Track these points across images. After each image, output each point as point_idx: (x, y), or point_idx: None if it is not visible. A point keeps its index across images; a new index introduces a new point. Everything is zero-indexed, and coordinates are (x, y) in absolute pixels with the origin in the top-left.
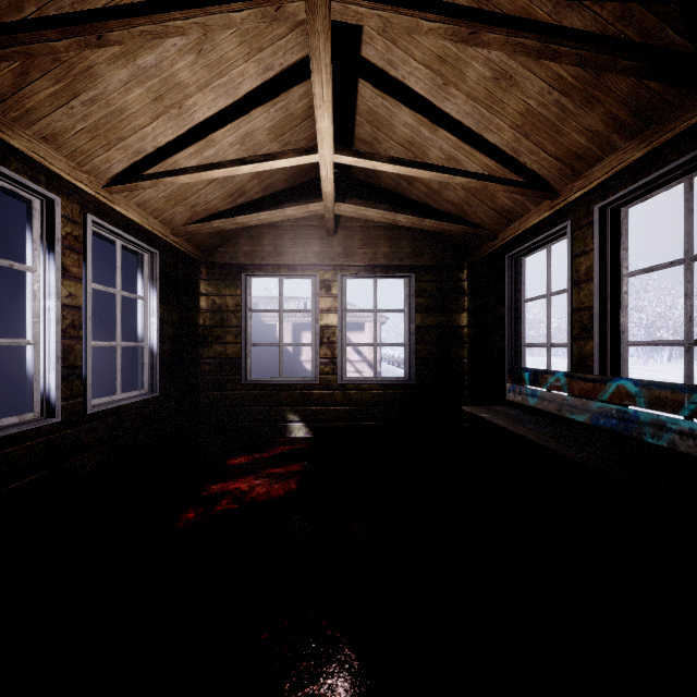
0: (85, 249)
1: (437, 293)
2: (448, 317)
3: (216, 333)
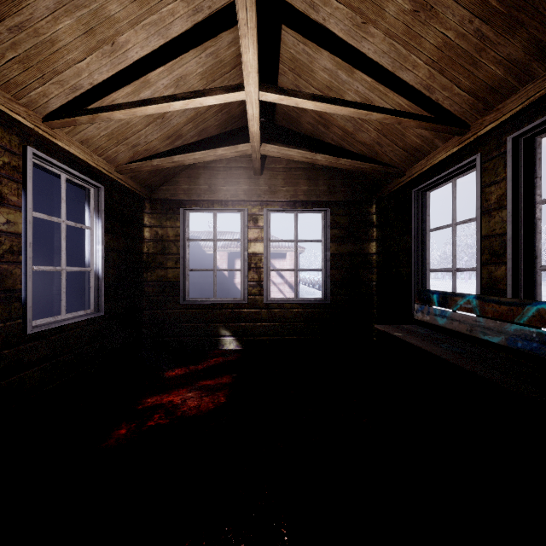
0: (25, 179)
1: (349, 225)
2: (359, 246)
3: (158, 260)
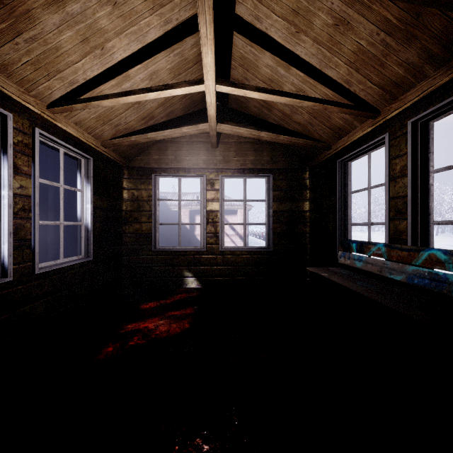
0: (33, 154)
1: (287, 188)
2: (295, 204)
3: (134, 216)
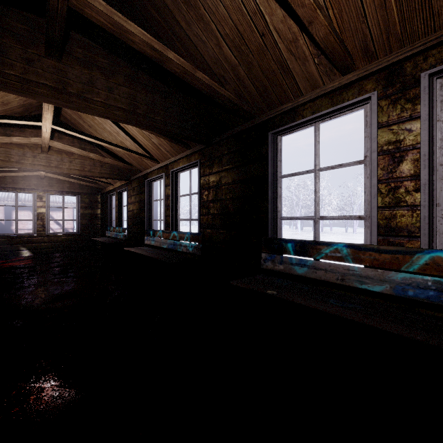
0: None
1: (89, 202)
2: (93, 211)
3: None
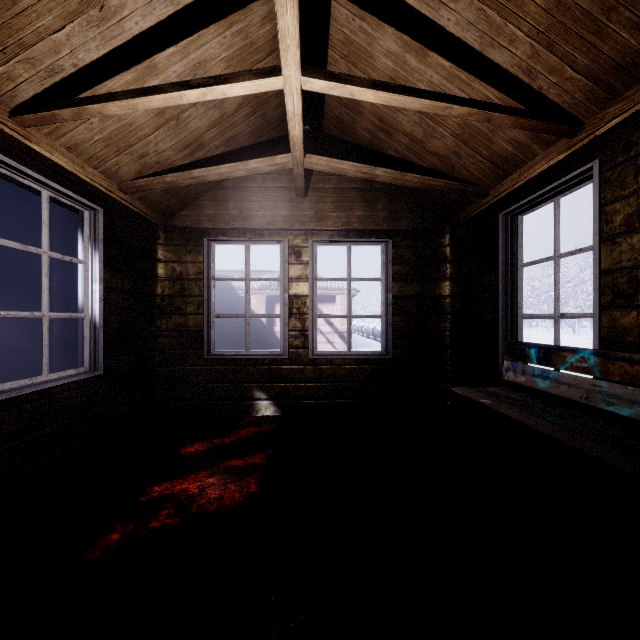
0: None
1: (416, 260)
2: (428, 286)
3: (175, 303)
